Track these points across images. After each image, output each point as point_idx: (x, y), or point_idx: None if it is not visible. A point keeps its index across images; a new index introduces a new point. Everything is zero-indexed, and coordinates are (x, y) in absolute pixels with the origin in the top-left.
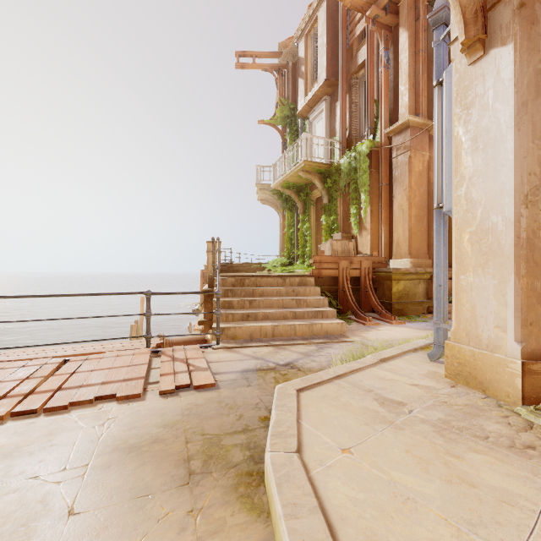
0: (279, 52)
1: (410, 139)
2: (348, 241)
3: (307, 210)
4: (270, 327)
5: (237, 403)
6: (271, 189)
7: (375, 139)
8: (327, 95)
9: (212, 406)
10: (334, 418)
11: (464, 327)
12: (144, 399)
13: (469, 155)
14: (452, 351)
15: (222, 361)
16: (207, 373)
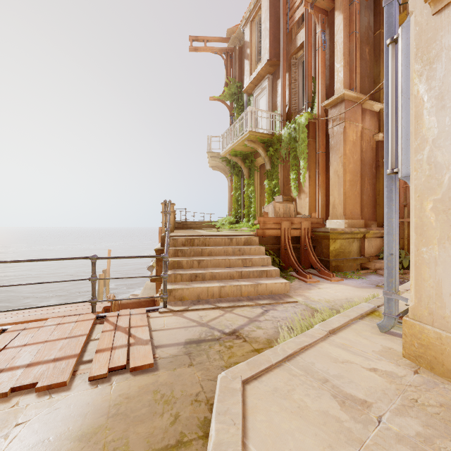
0: (227, 38)
1: (345, 111)
2: (289, 203)
3: (251, 175)
4: (217, 288)
5: (174, 394)
6: (221, 157)
7: (313, 112)
8: (269, 74)
9: (145, 399)
10: (288, 433)
11: (426, 305)
12: (70, 388)
13: (433, 115)
14: (412, 329)
15: (166, 329)
16: (147, 348)
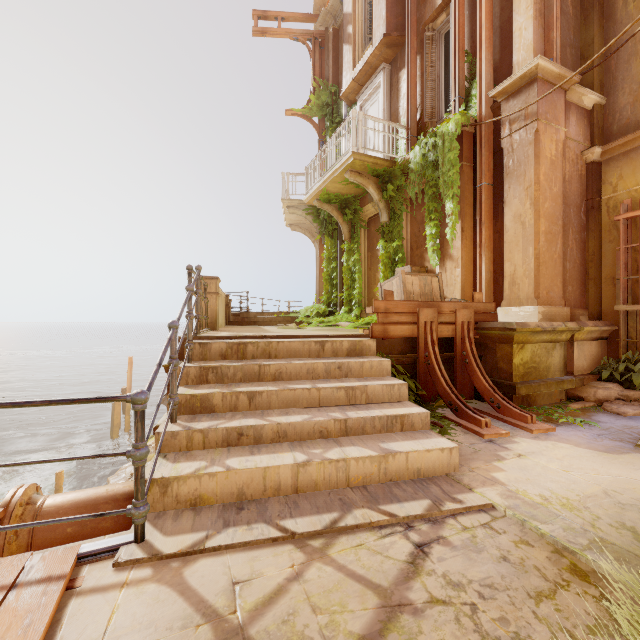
0: (315, 14)
1: (541, 98)
2: (431, 275)
3: (355, 234)
4: (289, 469)
5: None
6: (304, 208)
7: (468, 114)
8: (386, 62)
9: None
10: None
11: None
12: None
13: None
14: None
15: None
16: None
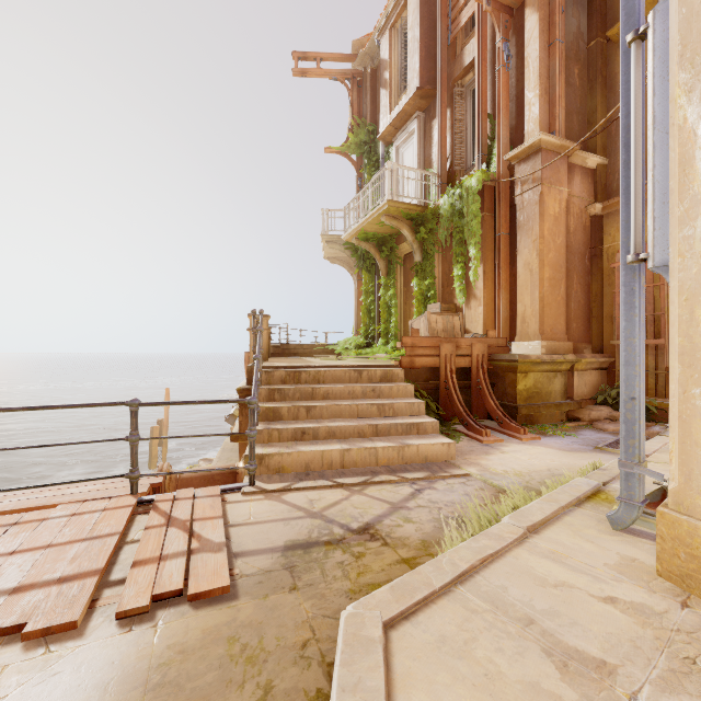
0: (353, 54)
1: (543, 168)
2: (452, 315)
3: (391, 270)
4: (338, 452)
5: (264, 644)
6: (342, 242)
7: (490, 170)
8: (420, 110)
9: (214, 654)
10: None
11: None
12: (83, 633)
13: None
14: (675, 529)
15: (254, 522)
16: (220, 557)
